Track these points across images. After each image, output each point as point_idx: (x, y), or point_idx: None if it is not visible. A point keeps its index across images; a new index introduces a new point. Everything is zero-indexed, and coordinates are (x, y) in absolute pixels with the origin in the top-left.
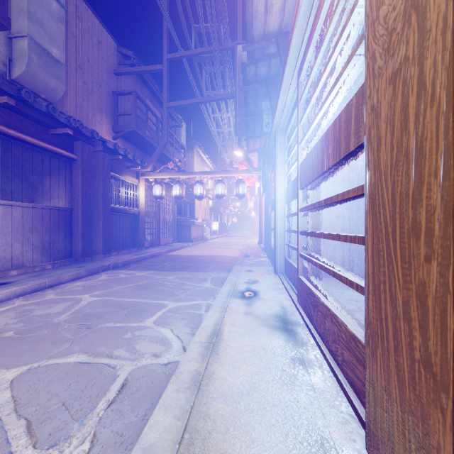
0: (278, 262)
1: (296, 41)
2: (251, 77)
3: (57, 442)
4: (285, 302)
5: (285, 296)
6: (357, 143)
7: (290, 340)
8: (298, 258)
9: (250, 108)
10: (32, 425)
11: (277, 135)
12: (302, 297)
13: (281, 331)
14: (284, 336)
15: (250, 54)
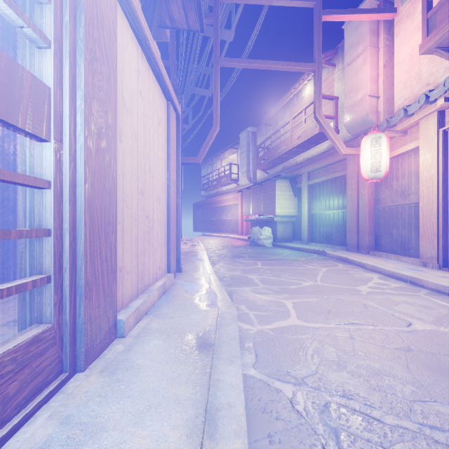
0: None
1: None
2: None
3: (327, 408)
4: None
5: None
6: (37, 132)
7: None
8: None
9: None
10: (372, 419)
11: None
12: None
13: None
14: None
15: None
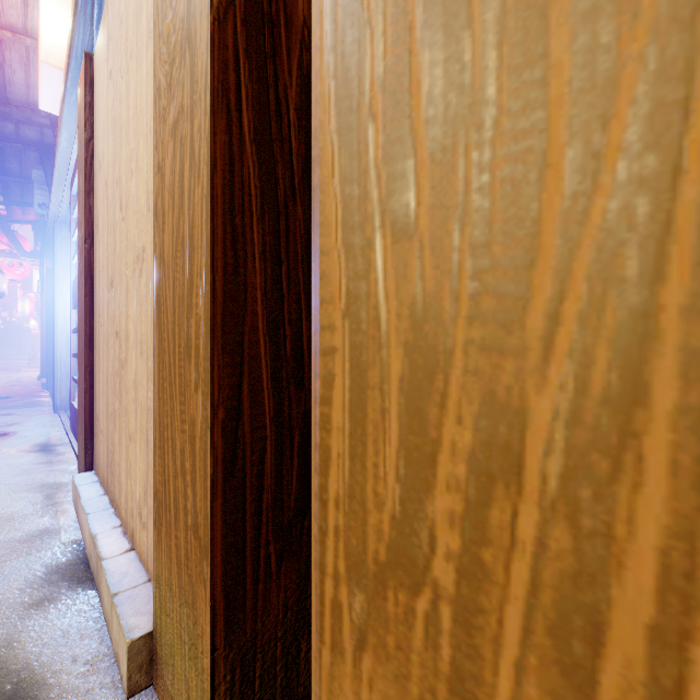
0: (59, 396)
1: (63, 160)
2: (9, 134)
3: None
4: (55, 434)
5: (58, 429)
6: None
7: (46, 455)
8: (71, 382)
9: (10, 166)
10: None
11: (57, 227)
12: (73, 421)
13: (37, 452)
14: (40, 454)
15: (4, 111)
